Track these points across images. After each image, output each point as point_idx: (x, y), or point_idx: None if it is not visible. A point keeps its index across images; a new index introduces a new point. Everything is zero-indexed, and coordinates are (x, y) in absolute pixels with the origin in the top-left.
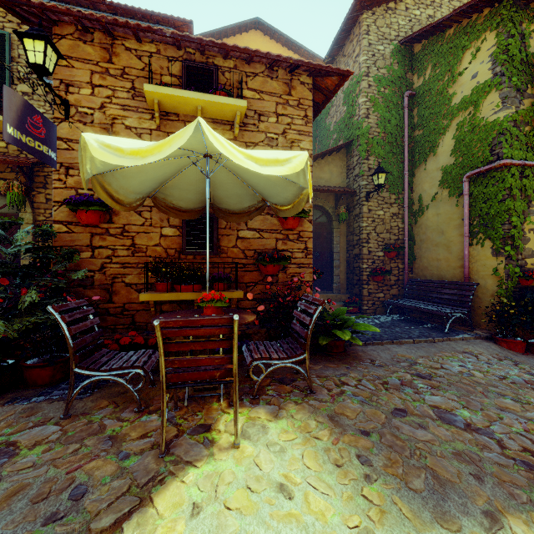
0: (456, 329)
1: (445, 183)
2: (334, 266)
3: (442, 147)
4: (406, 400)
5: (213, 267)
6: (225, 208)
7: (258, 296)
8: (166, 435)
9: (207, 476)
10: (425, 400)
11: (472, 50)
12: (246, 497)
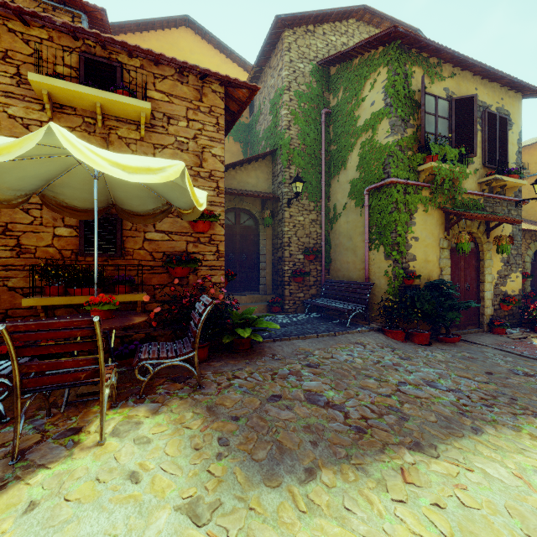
0: (358, 323)
1: (352, 194)
2: (260, 268)
3: (351, 162)
4: (286, 387)
5: (116, 269)
6: (128, 209)
7: (167, 298)
8: (26, 442)
9: (57, 474)
10: (303, 385)
11: (371, 80)
12: (91, 488)
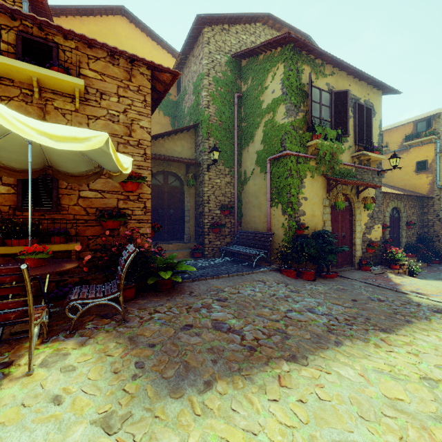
0: (262, 265)
1: (258, 162)
2: (185, 221)
3: (257, 137)
4: (197, 318)
5: (53, 222)
6: (64, 170)
7: (100, 247)
8: None
9: None
10: (212, 316)
11: (272, 73)
12: (16, 412)
